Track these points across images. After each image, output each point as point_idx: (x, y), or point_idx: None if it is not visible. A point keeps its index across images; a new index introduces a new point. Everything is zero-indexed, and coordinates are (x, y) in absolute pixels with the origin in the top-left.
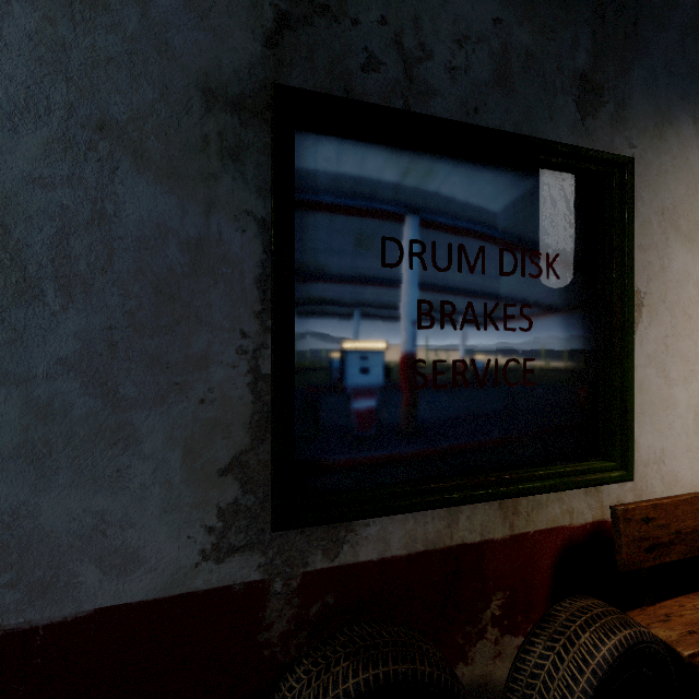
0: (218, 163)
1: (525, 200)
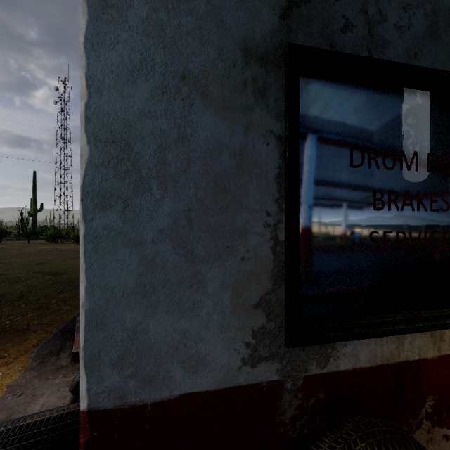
0: (252, 98)
1: (445, 118)
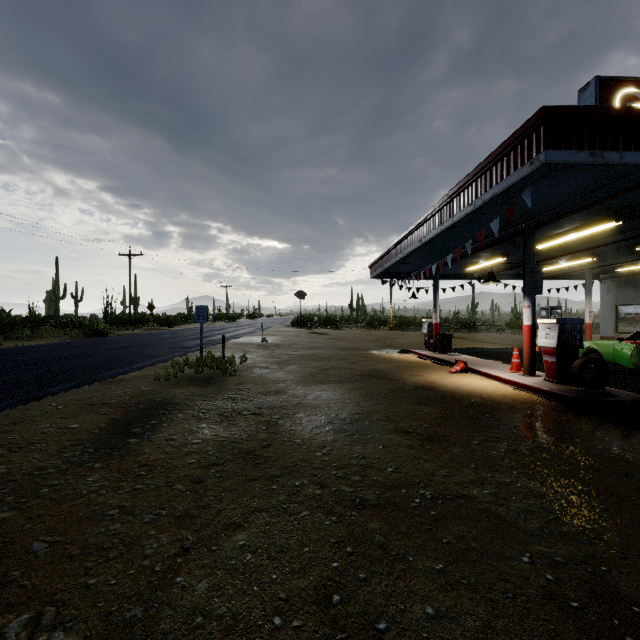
0: (612, 310)
1: (638, 308)
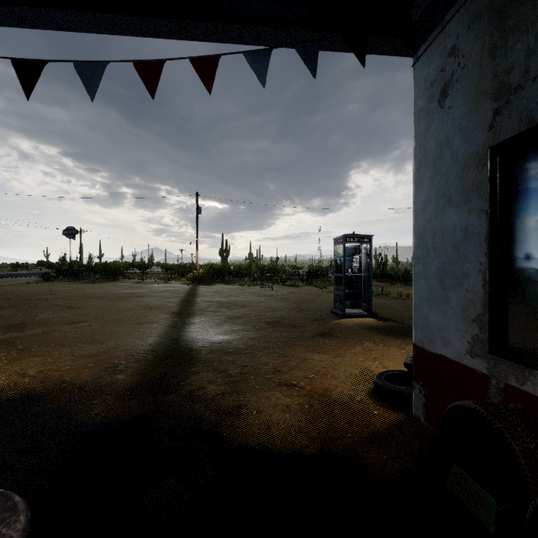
0: (471, 193)
1: None
